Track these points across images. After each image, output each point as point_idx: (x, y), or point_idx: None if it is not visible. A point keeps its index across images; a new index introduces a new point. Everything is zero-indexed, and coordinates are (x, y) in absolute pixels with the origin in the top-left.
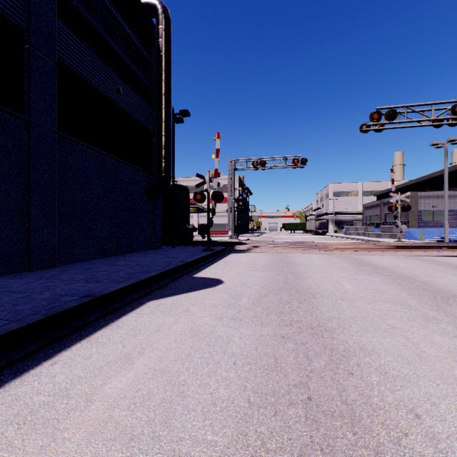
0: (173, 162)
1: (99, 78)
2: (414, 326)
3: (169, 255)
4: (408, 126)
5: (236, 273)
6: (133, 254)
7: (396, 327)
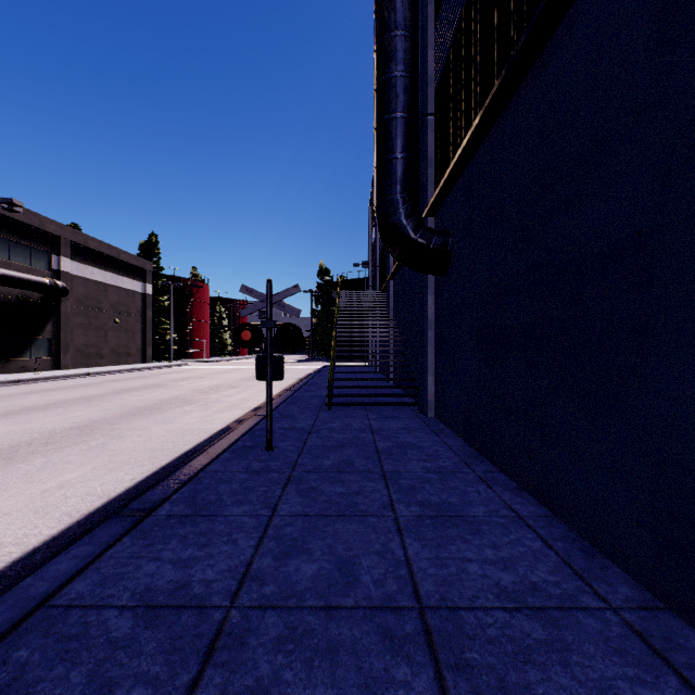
0: None
1: None
2: None
3: None
4: None
5: None
6: None
7: None
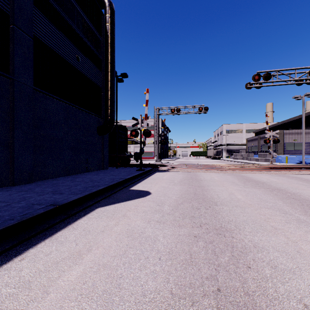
0: (116, 109)
1: (64, 50)
2: (291, 227)
3: (113, 173)
4: (279, 84)
5: (160, 186)
6: (88, 173)
7: (278, 228)
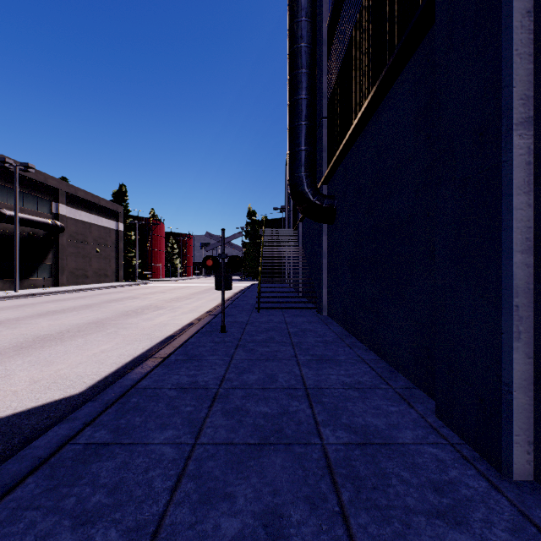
0: None
1: None
2: None
3: None
4: None
5: None
6: None
7: None
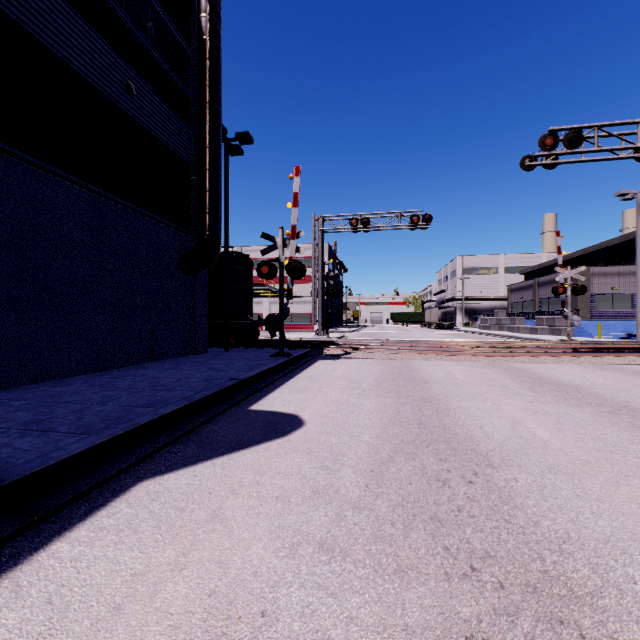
0: (225, 215)
1: (91, 62)
2: None
3: (215, 365)
4: (598, 159)
5: (327, 400)
6: (156, 364)
7: None
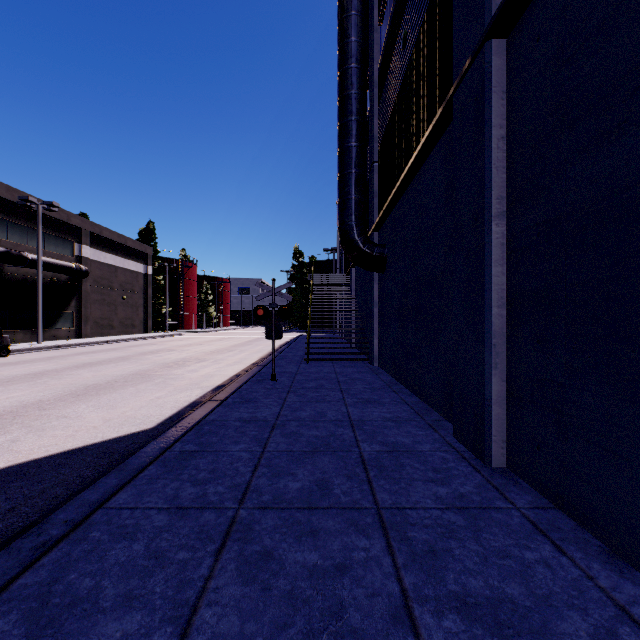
0: None
1: None
2: None
3: None
4: None
5: None
6: None
7: None
